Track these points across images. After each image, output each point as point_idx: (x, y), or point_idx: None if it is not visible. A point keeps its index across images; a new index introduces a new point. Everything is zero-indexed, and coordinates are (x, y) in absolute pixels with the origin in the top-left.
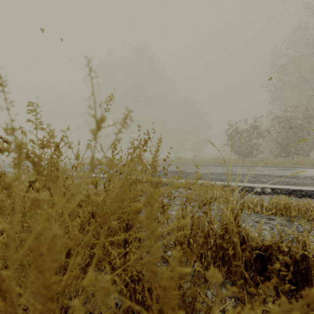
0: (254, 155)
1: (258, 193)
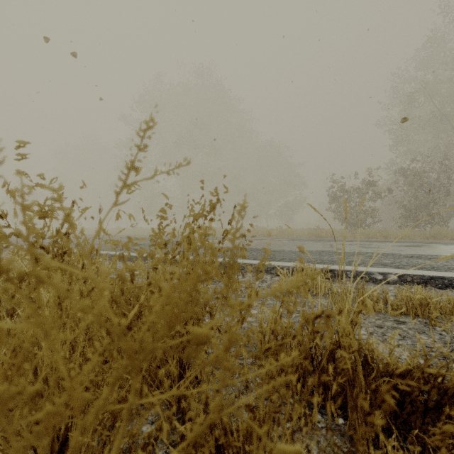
0: (369, 224)
1: (379, 282)
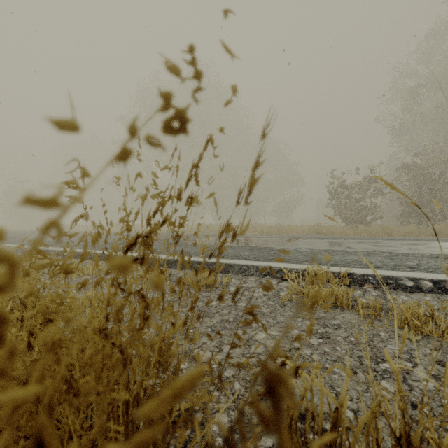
0: (370, 221)
1: (410, 289)
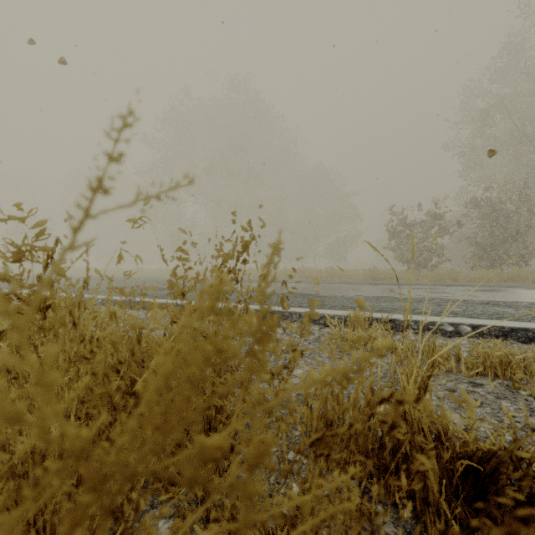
0: (435, 264)
1: (449, 334)
